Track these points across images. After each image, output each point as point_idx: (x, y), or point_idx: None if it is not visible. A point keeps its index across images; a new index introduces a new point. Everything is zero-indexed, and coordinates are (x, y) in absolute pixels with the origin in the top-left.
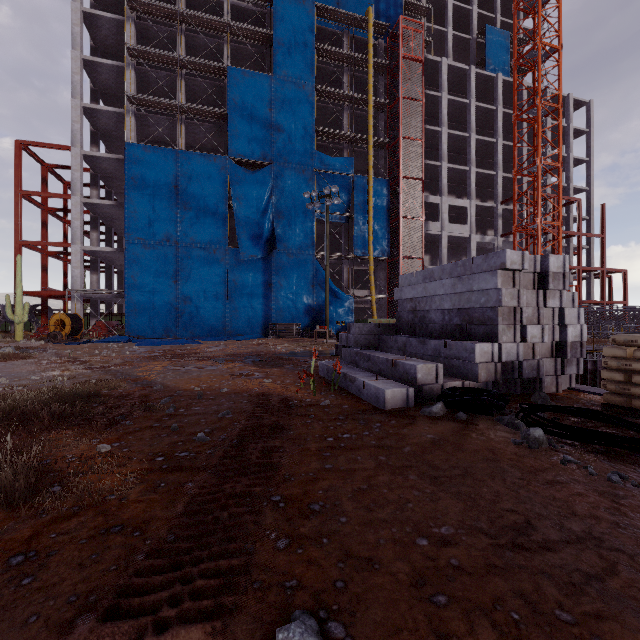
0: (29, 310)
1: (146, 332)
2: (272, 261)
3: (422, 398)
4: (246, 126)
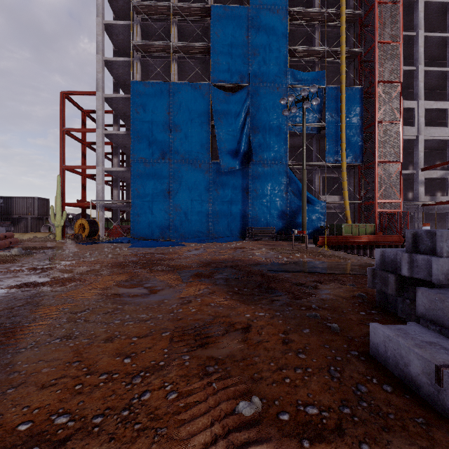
0: (76, 217)
1: (146, 234)
2: (249, 172)
3: None
4: (226, 54)
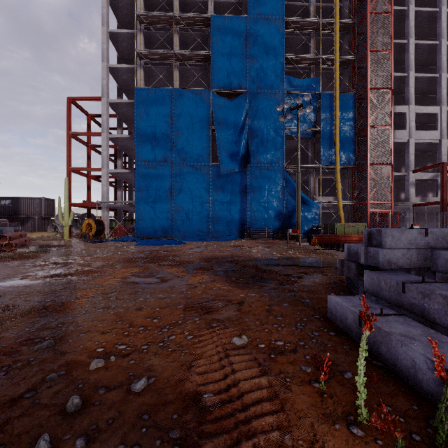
0: (81, 217)
1: (150, 233)
2: (247, 174)
3: None
4: (225, 62)
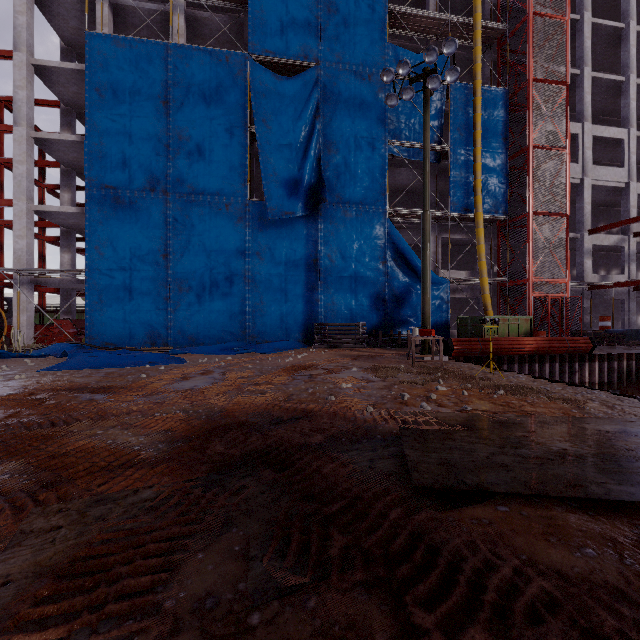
0: None
1: (119, 337)
2: (318, 222)
3: None
4: (277, 4)
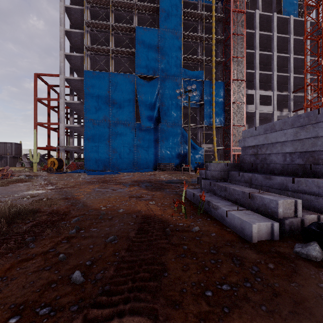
0: (42, 156)
1: (94, 167)
2: (159, 129)
3: (284, 231)
4: (145, 57)
